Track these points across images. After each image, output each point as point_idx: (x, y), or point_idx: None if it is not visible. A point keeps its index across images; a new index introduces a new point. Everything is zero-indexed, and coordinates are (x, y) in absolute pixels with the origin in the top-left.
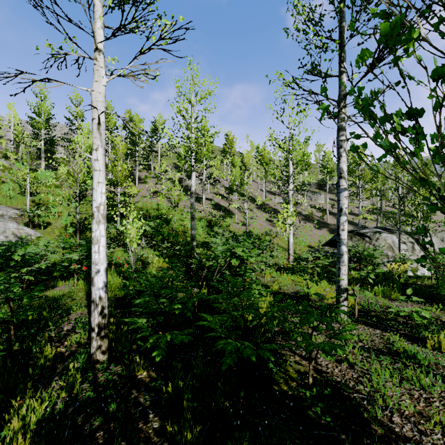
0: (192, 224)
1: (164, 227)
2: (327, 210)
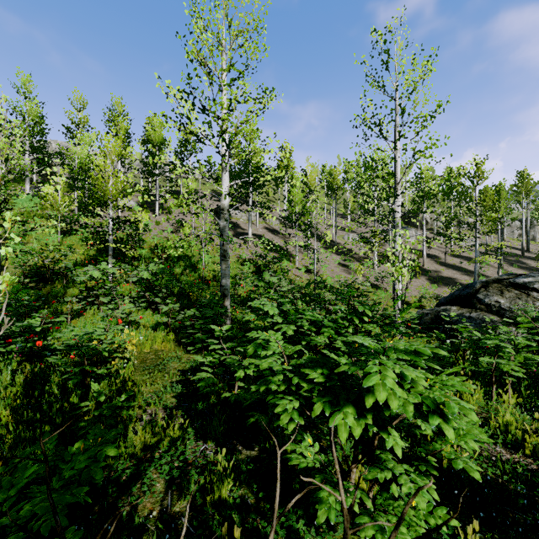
0: (223, 266)
1: (187, 274)
2: (424, 250)
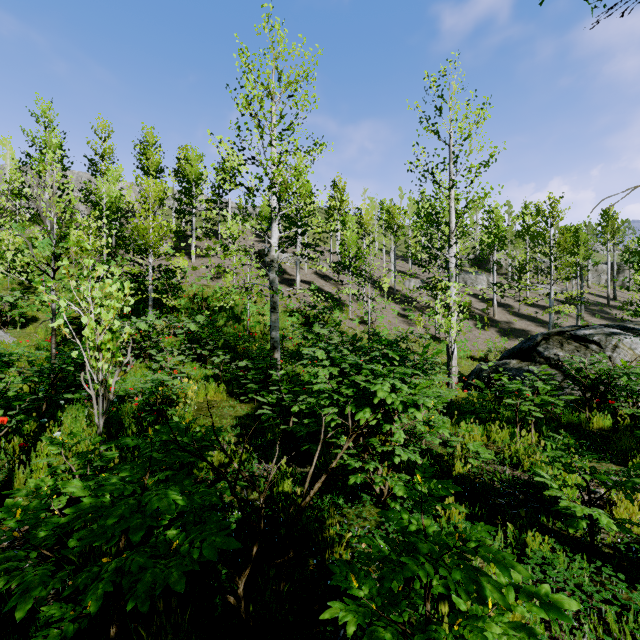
0: (273, 318)
1: (230, 326)
2: (495, 299)
